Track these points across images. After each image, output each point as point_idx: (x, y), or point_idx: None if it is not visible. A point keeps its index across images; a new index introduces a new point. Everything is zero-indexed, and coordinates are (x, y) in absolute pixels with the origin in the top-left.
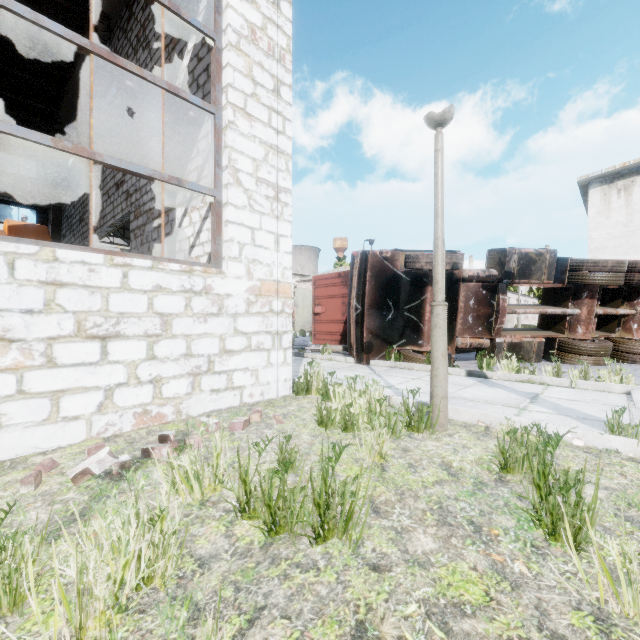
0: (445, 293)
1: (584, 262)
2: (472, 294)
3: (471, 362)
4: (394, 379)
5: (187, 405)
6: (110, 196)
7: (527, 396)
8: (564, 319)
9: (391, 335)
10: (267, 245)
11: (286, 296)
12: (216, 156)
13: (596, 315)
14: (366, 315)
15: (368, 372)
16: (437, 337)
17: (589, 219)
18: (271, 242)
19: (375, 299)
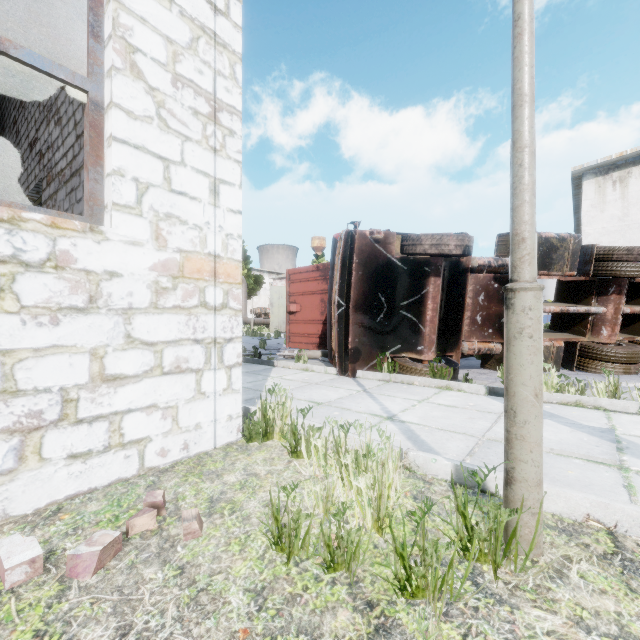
0: (450, 286)
1: (615, 249)
2: (482, 288)
3: (478, 371)
4: (393, 402)
5: (3, 496)
6: (24, 161)
7: (606, 437)
8: (585, 319)
9: (383, 339)
10: (195, 193)
11: (231, 281)
12: (90, 17)
13: (621, 314)
14: (352, 314)
15: (356, 390)
16: (524, 356)
17: (583, 213)
18: (203, 189)
19: (363, 293)
